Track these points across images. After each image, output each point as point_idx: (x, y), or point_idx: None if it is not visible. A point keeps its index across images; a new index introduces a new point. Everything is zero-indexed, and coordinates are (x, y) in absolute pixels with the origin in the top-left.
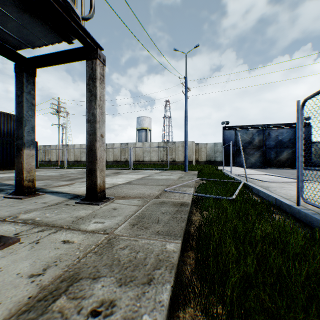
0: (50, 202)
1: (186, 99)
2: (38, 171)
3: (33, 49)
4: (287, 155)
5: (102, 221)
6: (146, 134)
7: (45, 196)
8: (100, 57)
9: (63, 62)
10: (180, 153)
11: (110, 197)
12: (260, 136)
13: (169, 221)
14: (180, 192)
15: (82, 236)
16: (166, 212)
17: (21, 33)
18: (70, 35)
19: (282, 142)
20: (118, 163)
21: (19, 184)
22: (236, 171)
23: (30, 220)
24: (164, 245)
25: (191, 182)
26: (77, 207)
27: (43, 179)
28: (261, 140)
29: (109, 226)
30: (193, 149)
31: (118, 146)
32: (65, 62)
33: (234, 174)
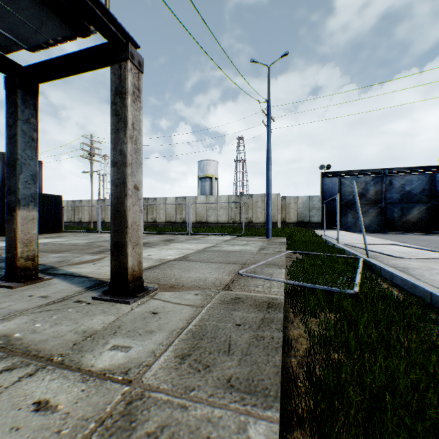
0: (53, 296)
1: (269, 132)
2: (60, 237)
3: (33, 52)
4: (418, 213)
5: (127, 345)
6: (211, 184)
7: (51, 282)
8: (134, 58)
9: (78, 70)
10: (260, 211)
11: (151, 287)
12: (377, 185)
13: (250, 348)
14: (265, 277)
15: (79, 389)
16: (244, 323)
17: (6, 21)
18: (84, 21)
19: (410, 194)
20: (172, 225)
21: (11, 263)
22: (344, 238)
23: (2, 339)
24: (243, 428)
25: (279, 257)
26: (93, 308)
27: (62, 250)
28: (378, 191)
29: (137, 360)
30: (278, 205)
31: (172, 202)
32: (80, 70)
33: (343, 243)
